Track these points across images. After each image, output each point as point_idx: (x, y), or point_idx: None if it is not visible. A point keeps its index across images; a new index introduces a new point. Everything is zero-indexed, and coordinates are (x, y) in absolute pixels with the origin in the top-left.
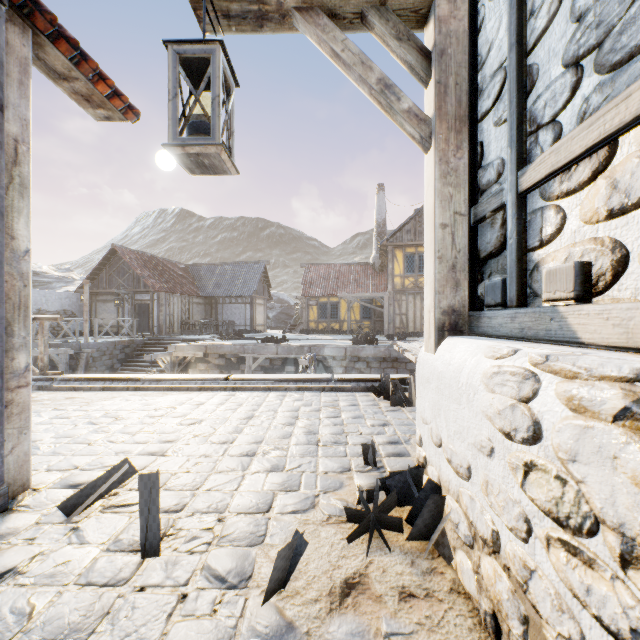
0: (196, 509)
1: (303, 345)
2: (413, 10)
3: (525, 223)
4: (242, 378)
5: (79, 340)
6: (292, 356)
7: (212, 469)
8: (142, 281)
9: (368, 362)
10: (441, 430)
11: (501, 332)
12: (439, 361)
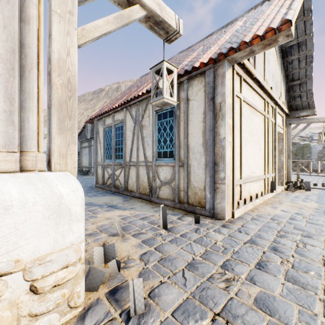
0: (177, 238)
1: None
2: None
3: None
4: None
5: None
6: None
7: (212, 249)
8: None
9: None
10: None
11: None
12: None
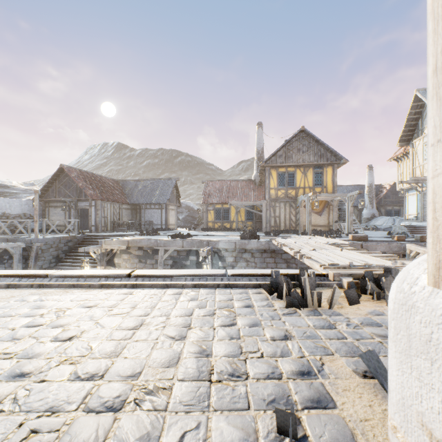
0: None
1: (203, 240)
2: None
3: None
4: (143, 274)
5: (32, 236)
6: (194, 248)
7: None
8: (83, 192)
9: (252, 253)
10: None
11: None
12: None
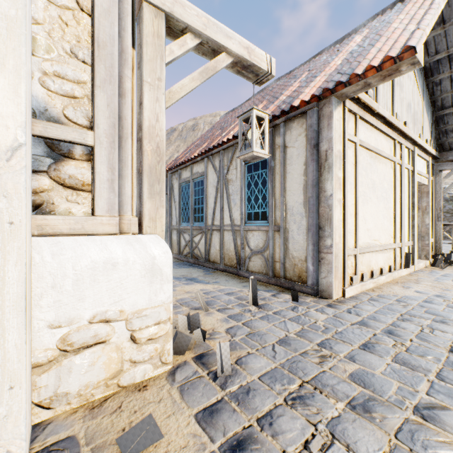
0: (269, 315)
1: None
2: (171, 29)
3: None
4: None
5: None
6: None
7: (310, 328)
8: None
9: None
10: None
11: None
12: None
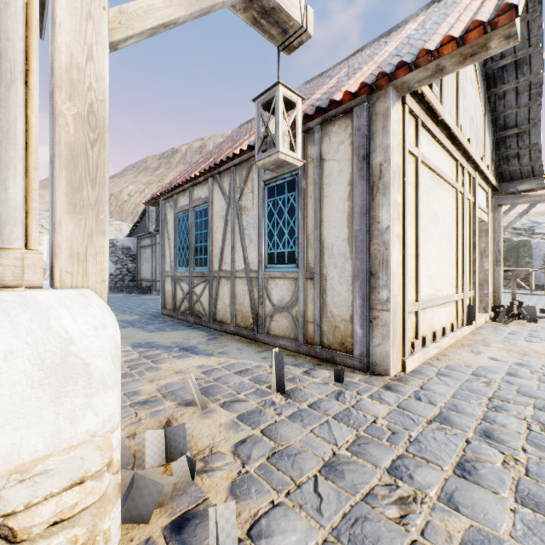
0: (303, 410)
1: None
2: None
3: None
4: None
5: None
6: None
7: (368, 433)
8: None
9: None
10: None
11: None
12: None
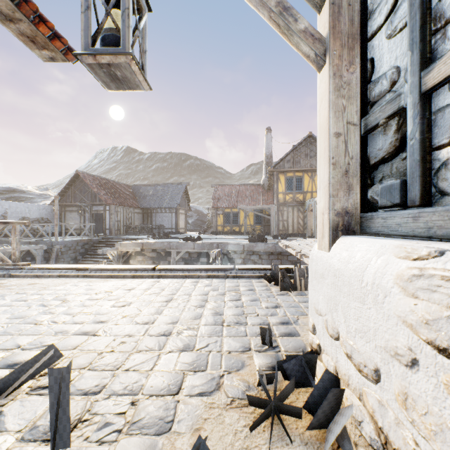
0: (113, 391)
1: (213, 243)
2: None
3: (429, 122)
4: (166, 268)
5: (52, 239)
6: (205, 251)
7: (133, 348)
8: (98, 197)
9: (260, 255)
10: (338, 324)
11: (400, 232)
12: (335, 259)
